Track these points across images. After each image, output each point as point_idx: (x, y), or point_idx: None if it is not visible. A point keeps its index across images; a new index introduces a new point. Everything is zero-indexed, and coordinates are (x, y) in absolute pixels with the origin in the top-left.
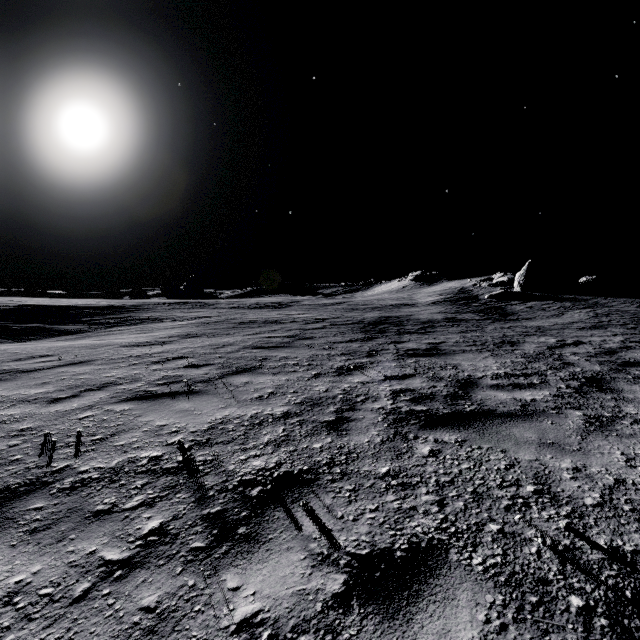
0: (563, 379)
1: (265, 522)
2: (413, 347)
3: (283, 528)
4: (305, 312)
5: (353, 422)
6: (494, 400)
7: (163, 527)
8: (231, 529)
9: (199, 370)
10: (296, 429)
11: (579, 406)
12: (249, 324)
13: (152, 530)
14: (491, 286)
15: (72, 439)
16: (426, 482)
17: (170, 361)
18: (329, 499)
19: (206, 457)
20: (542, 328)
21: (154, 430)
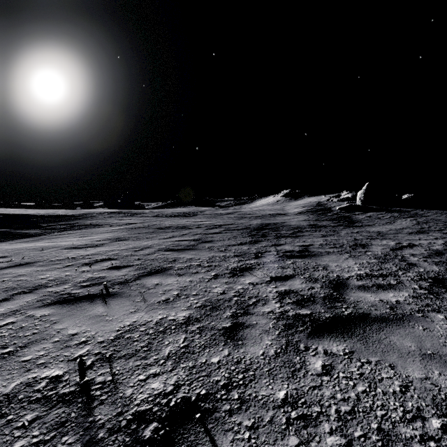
0: (414, 279)
1: None
2: (289, 249)
3: None
4: (207, 220)
5: (247, 329)
6: (365, 302)
7: None
8: None
9: (119, 271)
10: (196, 338)
11: (438, 308)
12: (165, 229)
13: None
14: (340, 201)
15: None
16: (327, 414)
17: (97, 263)
18: (227, 444)
19: (106, 377)
20: (381, 233)
21: (64, 340)
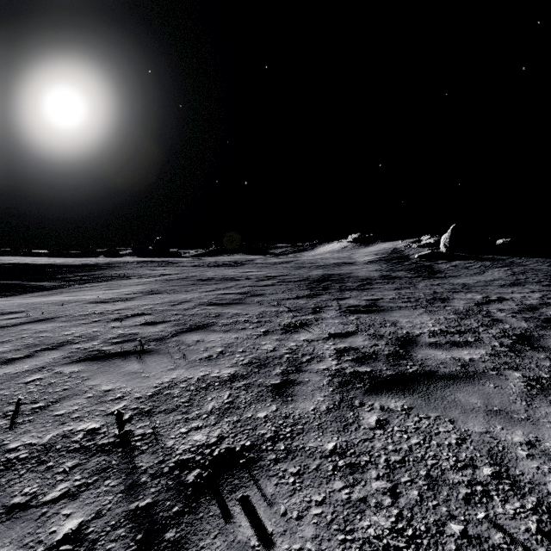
0: (495, 336)
1: (198, 521)
2: (354, 303)
3: (218, 531)
4: (257, 270)
5: (299, 386)
6: (434, 360)
7: (81, 530)
8: (158, 532)
9: (155, 327)
10: (241, 394)
11: (516, 366)
12: (207, 281)
13: (67, 534)
14: (420, 247)
15: (12, 407)
16: (375, 462)
17: (129, 318)
18: (271, 487)
19: (145, 430)
20: (467, 285)
21: (98, 396)
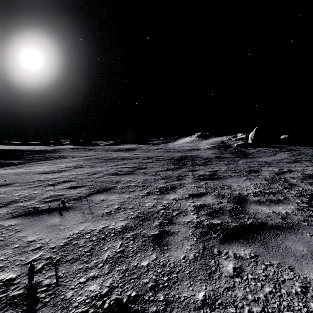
0: (296, 196)
1: None
2: (202, 174)
3: None
4: (143, 153)
5: (171, 236)
6: (262, 214)
7: None
8: None
9: (75, 190)
10: (130, 244)
11: None
12: (112, 160)
13: None
14: (237, 140)
15: None
16: None
17: (60, 184)
18: None
19: (52, 280)
20: (267, 162)
21: (22, 246)
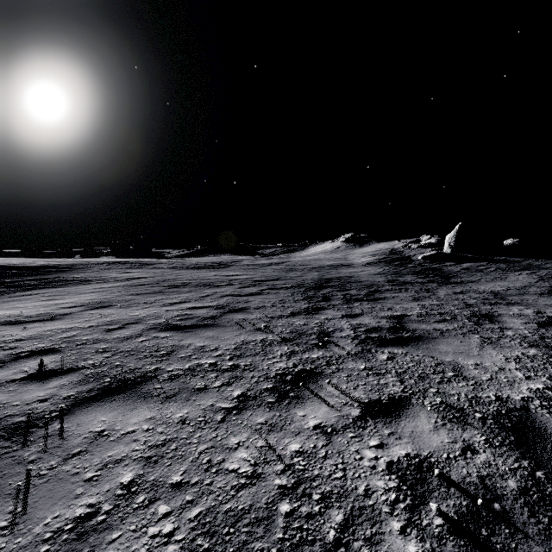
0: None
1: None
2: (372, 325)
3: None
4: (243, 273)
5: None
6: None
7: None
8: None
9: (41, 388)
10: None
11: None
12: (179, 288)
13: None
14: (420, 247)
15: None
16: None
17: (15, 362)
18: None
19: None
20: (498, 293)
21: None
